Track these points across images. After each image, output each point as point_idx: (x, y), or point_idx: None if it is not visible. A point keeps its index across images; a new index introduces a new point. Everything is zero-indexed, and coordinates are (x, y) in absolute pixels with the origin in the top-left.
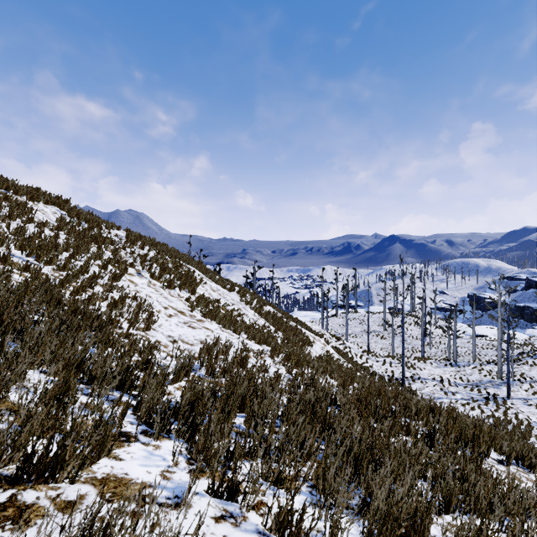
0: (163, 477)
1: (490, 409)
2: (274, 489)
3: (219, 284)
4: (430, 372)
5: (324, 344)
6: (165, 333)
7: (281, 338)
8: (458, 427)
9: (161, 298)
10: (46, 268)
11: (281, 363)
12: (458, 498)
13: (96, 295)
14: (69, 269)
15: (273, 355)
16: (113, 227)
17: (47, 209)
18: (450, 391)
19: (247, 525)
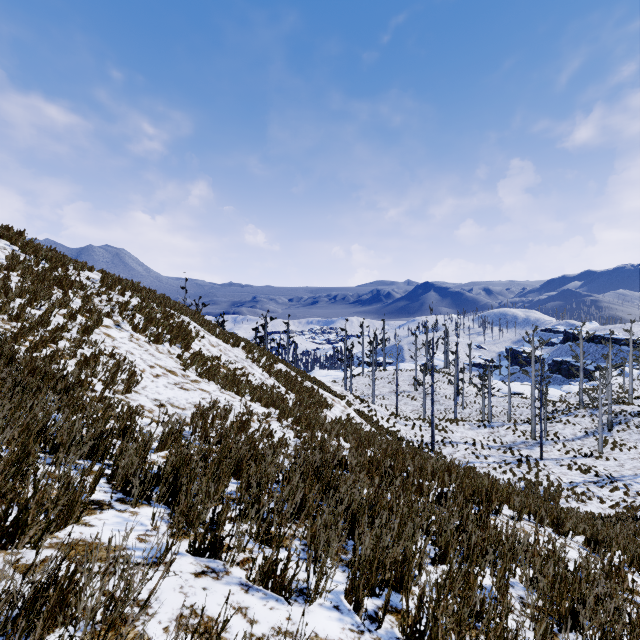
0: (140, 540)
1: (522, 471)
2: (264, 548)
3: (220, 339)
4: (462, 434)
5: (344, 406)
6: (151, 396)
7: (293, 400)
8: (472, 485)
9: (146, 355)
10: None
11: (290, 427)
12: (455, 548)
13: (60, 352)
14: (24, 320)
15: (280, 418)
16: (84, 268)
17: None
18: (482, 454)
19: (230, 578)
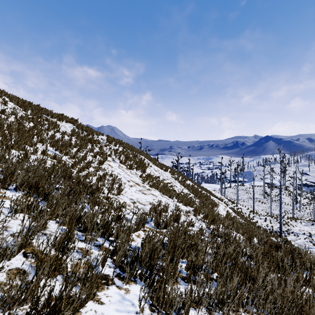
0: None
1: None
2: None
3: (158, 167)
4: (300, 228)
5: (225, 206)
6: (128, 197)
7: (198, 202)
8: None
9: (126, 175)
10: (65, 157)
11: (201, 220)
12: None
13: (90, 173)
14: (76, 158)
15: (196, 214)
16: (100, 134)
17: (66, 125)
18: None
19: None
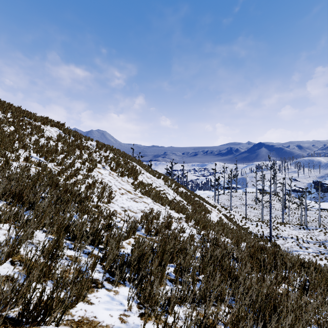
0: (121, 321)
1: None
2: None
3: (151, 174)
4: (288, 232)
5: (217, 213)
6: (119, 205)
7: (191, 209)
8: (326, 280)
9: (117, 182)
10: (50, 164)
11: (193, 226)
12: None
13: (78, 181)
14: (63, 165)
15: (187, 221)
16: (89, 140)
17: (52, 129)
18: (303, 246)
19: None
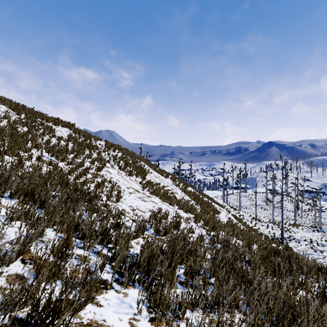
0: (131, 325)
1: None
2: None
3: (159, 173)
4: (301, 235)
5: (227, 213)
6: (128, 204)
7: (199, 209)
8: None
9: (125, 181)
10: (61, 163)
11: (202, 227)
12: None
13: (88, 180)
14: (73, 164)
15: (196, 221)
16: (98, 139)
17: (63, 129)
18: (318, 249)
19: None
